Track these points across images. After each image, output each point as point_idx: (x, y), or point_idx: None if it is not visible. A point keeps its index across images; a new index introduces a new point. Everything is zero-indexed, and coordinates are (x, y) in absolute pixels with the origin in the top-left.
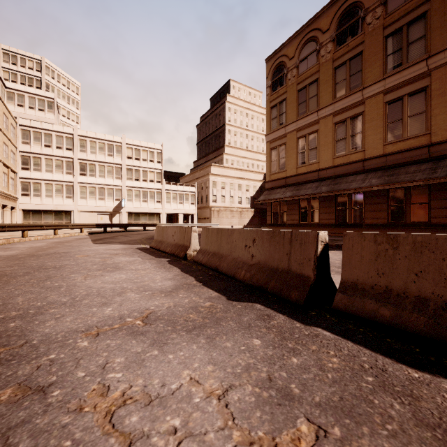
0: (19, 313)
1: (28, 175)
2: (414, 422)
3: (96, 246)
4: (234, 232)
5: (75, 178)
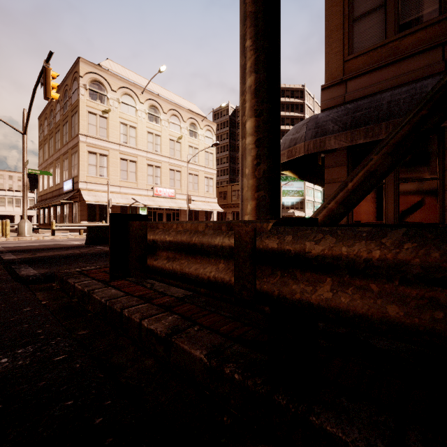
0: None
1: None
2: None
3: None
4: None
5: None
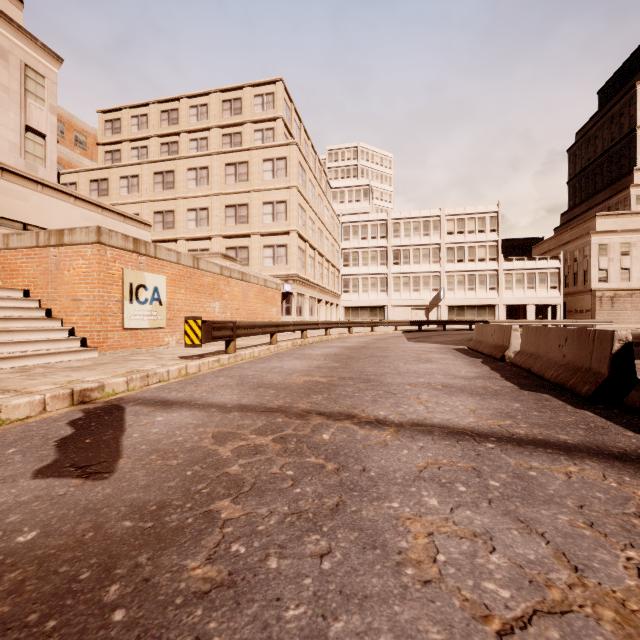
0: (372, 373)
1: (348, 272)
2: (580, 435)
3: (411, 344)
4: (550, 330)
5: (389, 269)
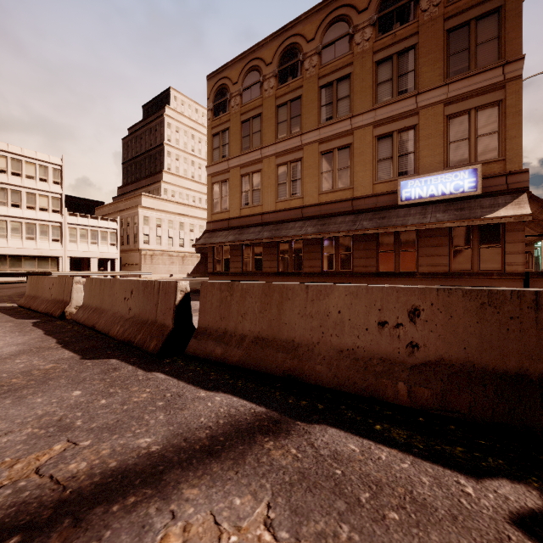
0: None
1: None
2: (163, 424)
3: None
4: (116, 283)
5: None
